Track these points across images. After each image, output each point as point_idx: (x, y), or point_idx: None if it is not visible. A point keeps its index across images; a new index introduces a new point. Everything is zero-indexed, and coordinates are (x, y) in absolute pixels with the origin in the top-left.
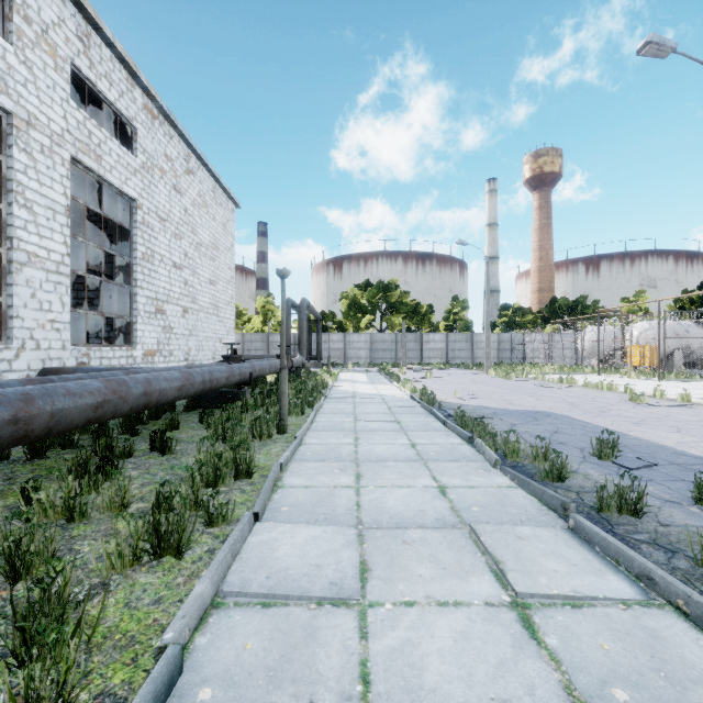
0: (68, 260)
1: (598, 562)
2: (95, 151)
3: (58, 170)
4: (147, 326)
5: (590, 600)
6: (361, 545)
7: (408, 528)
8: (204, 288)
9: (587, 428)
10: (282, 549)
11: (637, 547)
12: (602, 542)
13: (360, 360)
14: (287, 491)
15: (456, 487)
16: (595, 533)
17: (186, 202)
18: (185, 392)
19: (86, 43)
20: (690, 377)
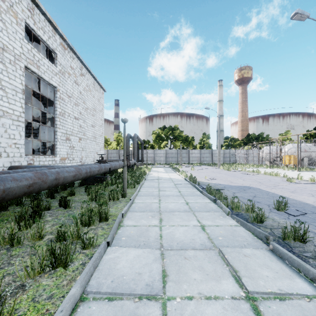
0: (23, 115)
1: (288, 270)
2: (36, 63)
3: (18, 72)
4: (62, 146)
5: (289, 295)
6: (163, 260)
7: (186, 250)
8: (89, 128)
9: (269, 194)
10: (121, 263)
11: (307, 261)
12: (289, 258)
13: (161, 162)
14: (125, 228)
15: (209, 226)
16: (285, 253)
17: (80, 89)
18: (77, 178)
19: (32, 12)
20: (312, 169)
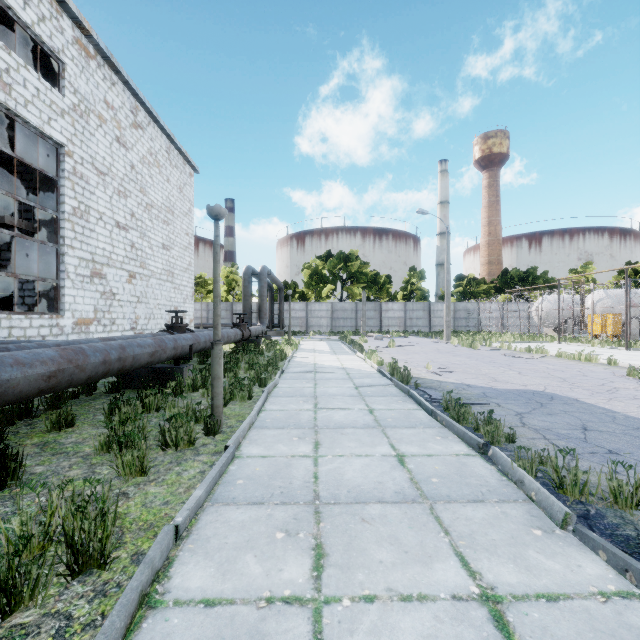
0: None
1: None
2: None
3: None
4: (80, 291)
5: None
6: None
7: None
8: (156, 252)
9: (620, 421)
10: None
11: None
12: None
13: (322, 329)
14: (162, 626)
15: (519, 598)
16: None
17: (132, 158)
18: (64, 380)
19: None
20: None
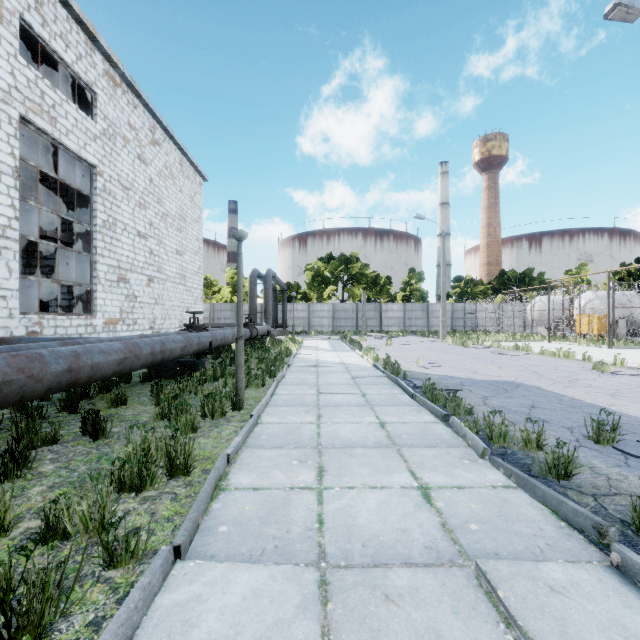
0: (16, 224)
1: None
2: (48, 112)
3: (4, 129)
4: (109, 295)
5: None
6: (325, 605)
7: (389, 567)
8: (171, 258)
9: (564, 402)
10: (204, 623)
11: None
12: None
13: (323, 328)
14: (230, 496)
15: (441, 487)
16: None
17: (151, 172)
18: (128, 365)
19: None
20: (637, 344)
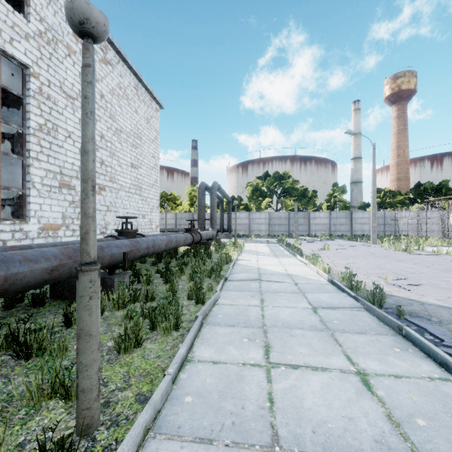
0: None
1: None
2: None
3: None
4: (47, 200)
5: None
6: None
7: None
8: (125, 170)
9: None
10: None
11: None
12: None
13: (261, 232)
14: None
15: None
16: None
17: (102, 89)
18: None
19: None
20: None
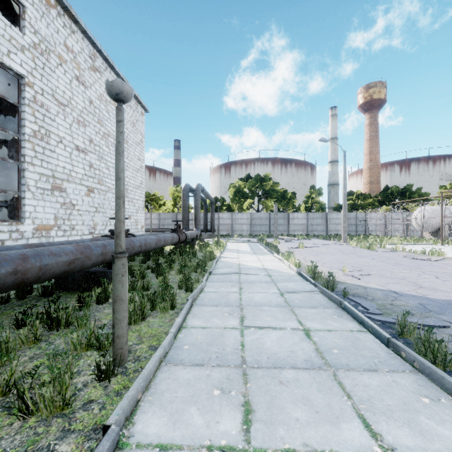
0: None
1: None
2: None
3: None
4: (40, 202)
5: None
6: None
7: None
8: (112, 172)
9: None
10: None
11: None
12: None
13: (243, 232)
14: None
15: None
16: None
17: (91, 95)
18: None
19: None
20: None
